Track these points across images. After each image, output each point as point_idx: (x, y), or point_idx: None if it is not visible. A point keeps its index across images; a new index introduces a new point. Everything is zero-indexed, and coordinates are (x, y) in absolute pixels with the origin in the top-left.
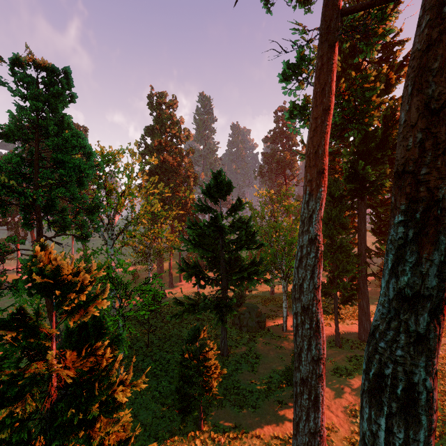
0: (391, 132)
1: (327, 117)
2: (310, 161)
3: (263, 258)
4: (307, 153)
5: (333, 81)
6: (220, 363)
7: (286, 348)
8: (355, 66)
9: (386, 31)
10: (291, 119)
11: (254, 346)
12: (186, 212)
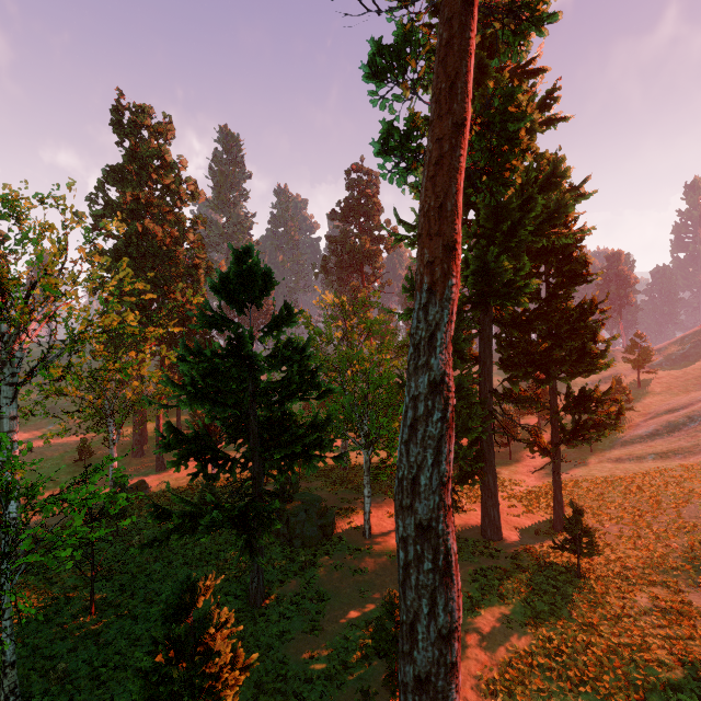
0: (535, 203)
1: (461, 140)
2: (430, 224)
3: (331, 416)
4: (424, 209)
5: (470, 74)
6: (249, 625)
7: (370, 570)
8: (481, 92)
9: (544, 17)
10: (385, 156)
11: (314, 576)
12: (186, 330)
